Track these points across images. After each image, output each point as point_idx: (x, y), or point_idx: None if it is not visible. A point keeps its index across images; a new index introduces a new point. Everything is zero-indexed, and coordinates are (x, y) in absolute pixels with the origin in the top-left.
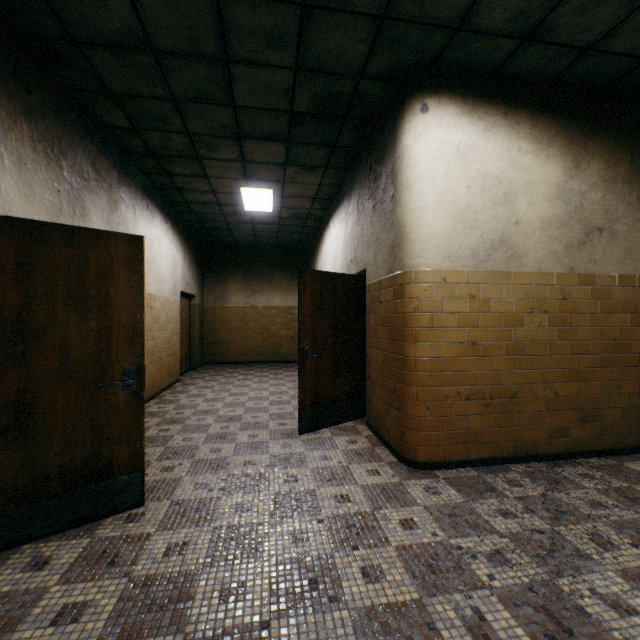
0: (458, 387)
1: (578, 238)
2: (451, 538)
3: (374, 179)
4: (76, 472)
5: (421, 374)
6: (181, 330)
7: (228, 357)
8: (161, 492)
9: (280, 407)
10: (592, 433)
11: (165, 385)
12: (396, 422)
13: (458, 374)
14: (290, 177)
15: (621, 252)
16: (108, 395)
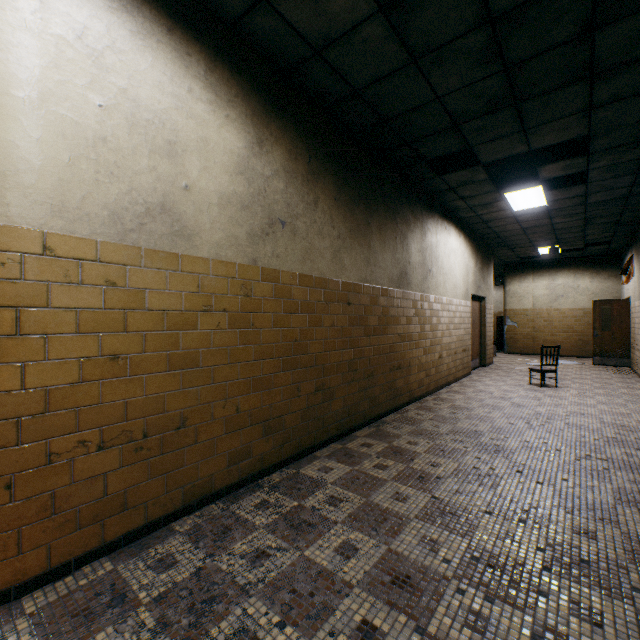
0: (83, 432)
1: (262, 227)
2: None
3: None
4: None
5: None
6: None
7: None
8: None
9: None
10: (276, 444)
11: None
12: None
13: (83, 410)
14: None
15: (302, 251)
16: None
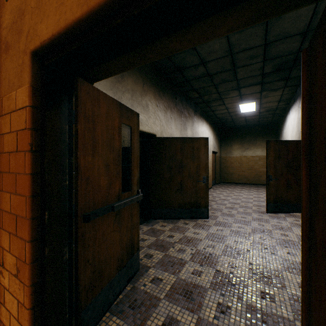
0: None
1: None
2: None
3: None
4: (192, 204)
5: None
6: (212, 167)
7: (232, 180)
8: (212, 218)
9: (258, 202)
10: None
11: None
12: None
13: None
14: (263, 95)
15: None
16: (199, 184)
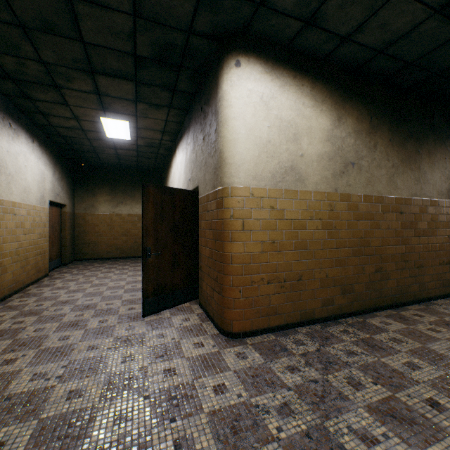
0: (262, 274)
1: (340, 169)
2: (252, 397)
3: (204, 117)
4: None
5: (235, 266)
6: (51, 233)
7: (97, 254)
8: None
9: (133, 294)
10: (348, 301)
11: (31, 280)
12: (218, 303)
13: (262, 265)
14: (141, 112)
15: (365, 180)
16: None
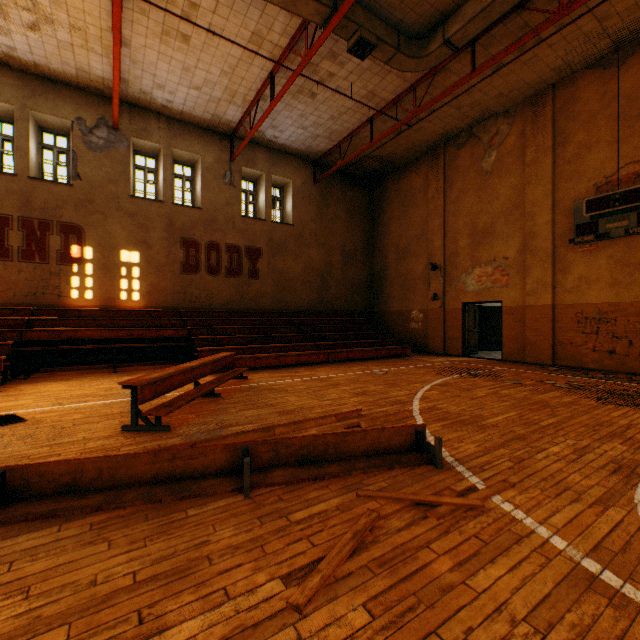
0: None
1: None
2: None
3: None
4: None
5: None
6: None
7: None
8: None
9: None
10: None
11: None
12: None
13: None
14: None
15: None
16: None
